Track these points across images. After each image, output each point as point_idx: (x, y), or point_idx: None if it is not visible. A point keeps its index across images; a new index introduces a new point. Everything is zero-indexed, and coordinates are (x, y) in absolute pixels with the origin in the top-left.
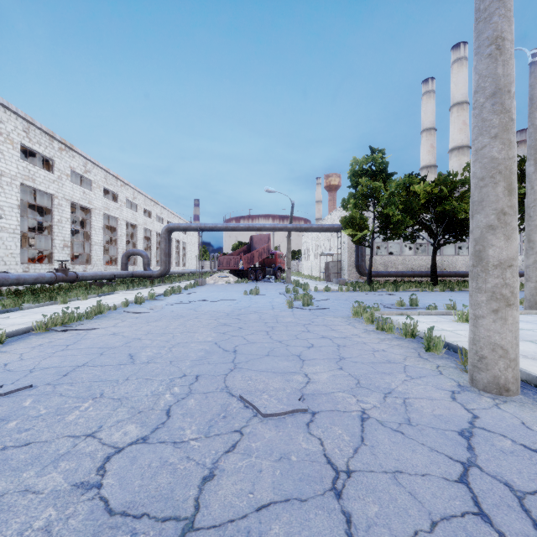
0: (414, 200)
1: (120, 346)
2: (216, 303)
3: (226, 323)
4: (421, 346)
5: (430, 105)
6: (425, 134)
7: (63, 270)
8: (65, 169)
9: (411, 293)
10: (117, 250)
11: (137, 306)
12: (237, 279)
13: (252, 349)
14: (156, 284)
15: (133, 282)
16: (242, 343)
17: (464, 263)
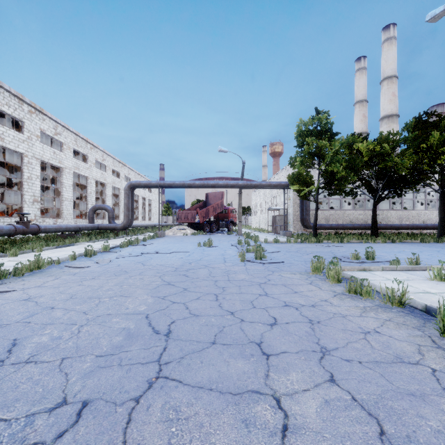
0: (357, 157)
1: (14, 323)
2: (168, 255)
3: (171, 282)
4: (423, 322)
5: (362, 80)
6: (358, 105)
7: (24, 223)
8: (35, 131)
9: (356, 244)
10: (86, 205)
11: (85, 259)
12: (193, 231)
13: (192, 329)
14: (120, 235)
15: (99, 234)
16: (181, 317)
17: (397, 216)
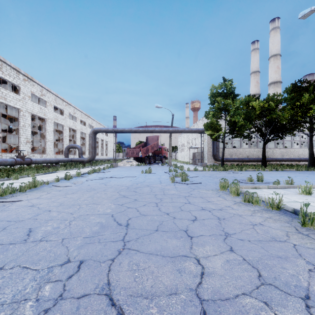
0: (252, 111)
1: (27, 219)
2: (122, 179)
3: (125, 195)
4: (291, 218)
5: (256, 57)
6: (253, 75)
7: (21, 157)
8: (27, 93)
9: (251, 172)
10: (63, 145)
11: (65, 181)
12: (137, 163)
13: (143, 223)
14: (87, 166)
15: (72, 165)
16: (134, 216)
17: (280, 153)
